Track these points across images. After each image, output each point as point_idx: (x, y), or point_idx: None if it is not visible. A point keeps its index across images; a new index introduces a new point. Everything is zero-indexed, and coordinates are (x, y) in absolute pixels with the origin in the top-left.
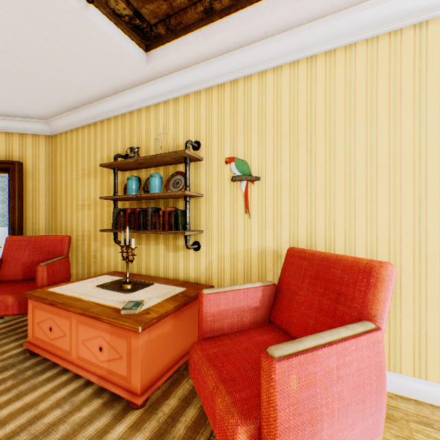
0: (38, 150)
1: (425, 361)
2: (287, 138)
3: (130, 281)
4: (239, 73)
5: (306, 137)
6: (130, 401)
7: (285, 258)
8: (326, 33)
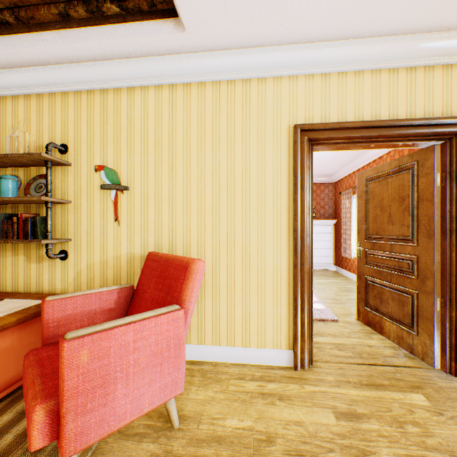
0: None
1: (249, 333)
2: (153, 153)
3: None
4: (109, 84)
5: (169, 155)
6: None
7: (145, 261)
8: (183, 68)
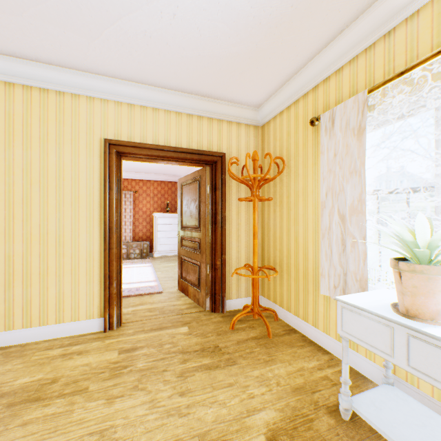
0: None
1: (63, 310)
2: None
3: None
4: None
5: None
6: None
7: None
8: None
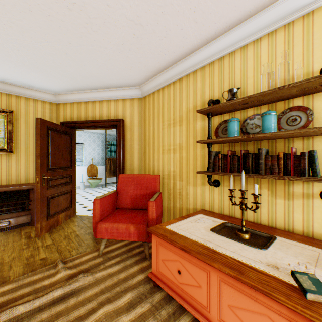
0: (133, 110)
1: None
2: None
3: (245, 229)
4: None
5: None
6: None
7: None
8: None
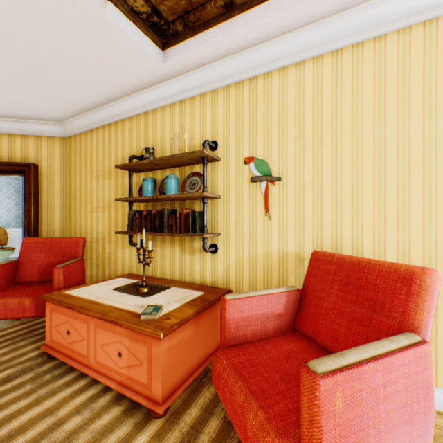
0: (52, 152)
1: None
2: (310, 136)
3: (146, 284)
4: (259, 70)
5: (331, 135)
6: (150, 409)
7: (310, 262)
8: (354, 24)
